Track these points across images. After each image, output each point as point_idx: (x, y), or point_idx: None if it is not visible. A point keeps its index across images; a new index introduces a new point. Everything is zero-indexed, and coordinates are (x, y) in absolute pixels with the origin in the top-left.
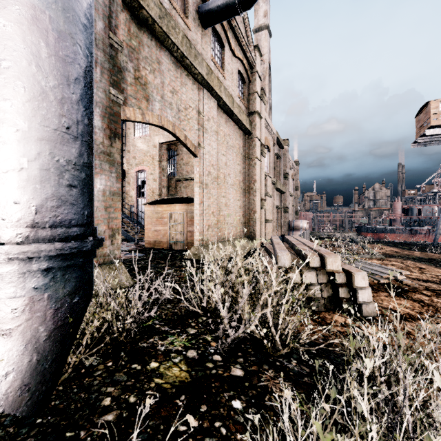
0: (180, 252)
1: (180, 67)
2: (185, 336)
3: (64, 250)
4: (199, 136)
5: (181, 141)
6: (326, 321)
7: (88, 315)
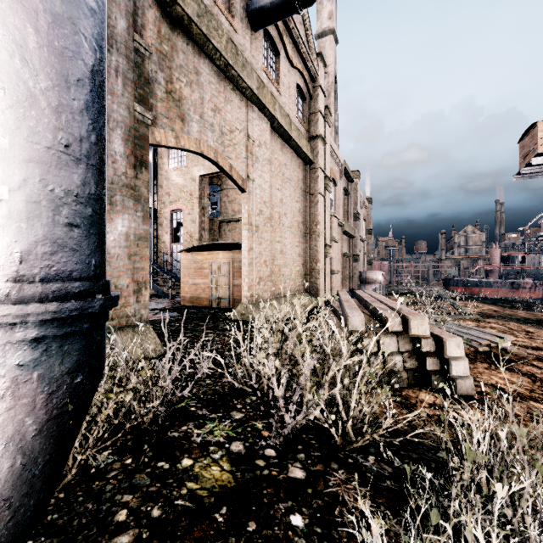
0: (225, 311)
1: (224, 79)
2: (228, 423)
3: (60, 313)
4: (248, 166)
5: (225, 172)
6: (411, 401)
7: (102, 395)
